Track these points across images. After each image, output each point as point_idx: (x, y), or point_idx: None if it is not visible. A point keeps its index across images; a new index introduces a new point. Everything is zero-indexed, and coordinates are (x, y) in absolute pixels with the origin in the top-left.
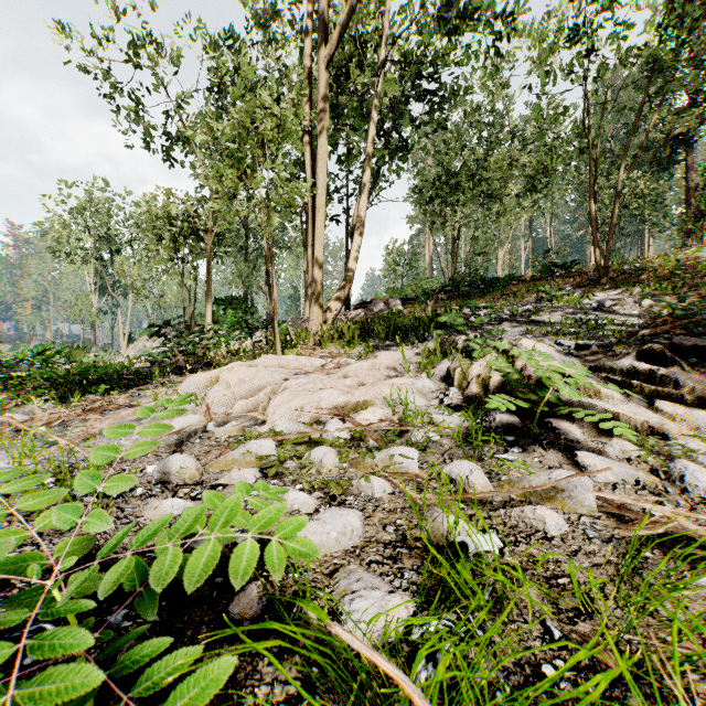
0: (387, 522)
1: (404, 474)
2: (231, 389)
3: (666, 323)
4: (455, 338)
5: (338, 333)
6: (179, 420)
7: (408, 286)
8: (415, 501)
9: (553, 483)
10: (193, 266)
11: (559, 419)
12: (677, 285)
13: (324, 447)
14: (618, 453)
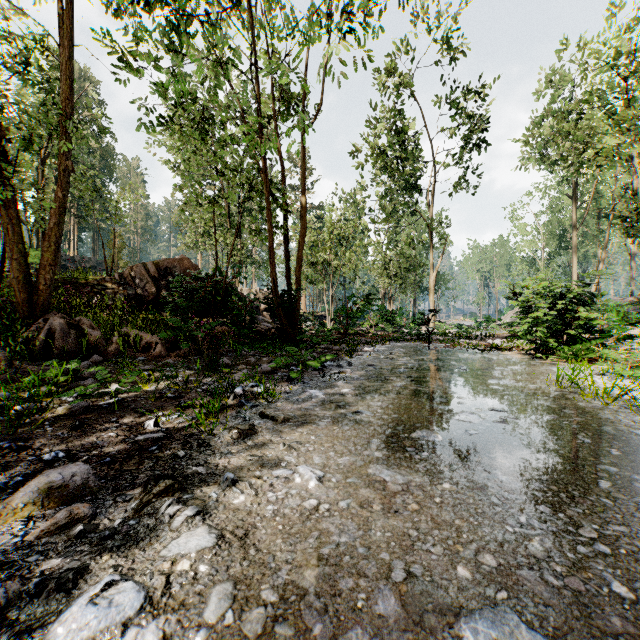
0: None
1: None
2: None
3: None
4: None
5: None
6: None
7: None
8: None
9: None
10: None
11: None
12: None
13: None
14: None
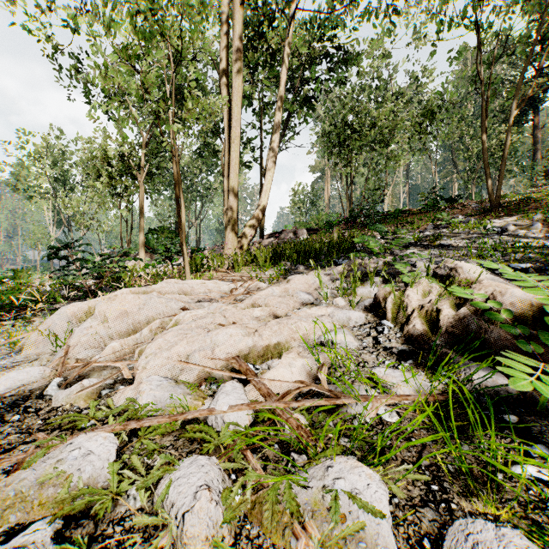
0: None
1: None
2: (107, 324)
3: None
4: (367, 261)
5: (251, 257)
6: (8, 377)
7: (312, 220)
8: None
9: None
10: (128, 200)
11: None
12: None
13: (199, 465)
14: None
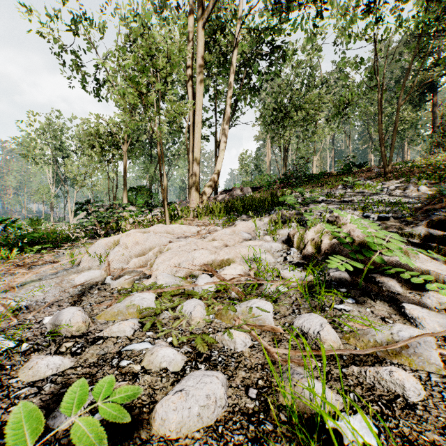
0: (249, 383)
1: (261, 327)
2: (128, 250)
3: (442, 201)
4: (290, 212)
5: (209, 209)
6: (84, 275)
7: (256, 179)
8: (273, 356)
9: (402, 343)
10: (115, 165)
11: (381, 275)
12: (442, 176)
13: (194, 300)
14: (435, 305)
